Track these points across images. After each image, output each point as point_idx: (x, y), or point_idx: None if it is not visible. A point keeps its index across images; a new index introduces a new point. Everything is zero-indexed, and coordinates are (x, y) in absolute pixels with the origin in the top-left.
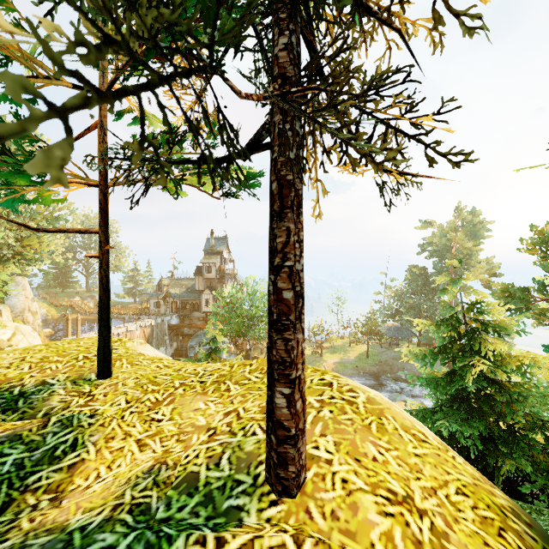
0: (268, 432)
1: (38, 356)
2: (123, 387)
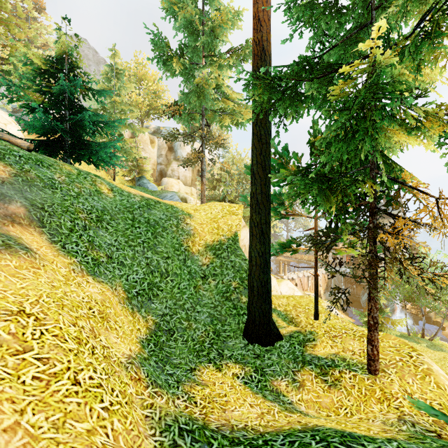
0: (367, 356)
1: (292, 303)
2: (323, 325)
